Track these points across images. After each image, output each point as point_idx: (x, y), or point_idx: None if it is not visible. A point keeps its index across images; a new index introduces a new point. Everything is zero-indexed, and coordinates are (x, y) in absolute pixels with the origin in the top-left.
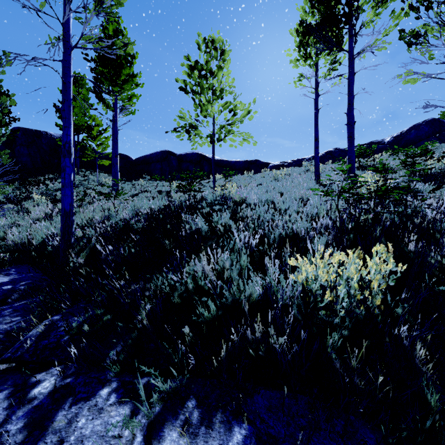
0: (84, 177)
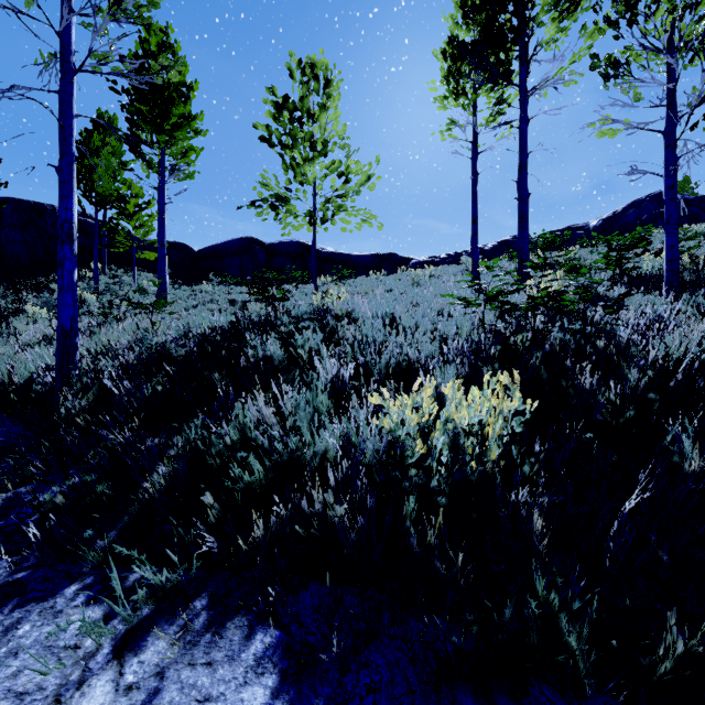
0: (114, 279)
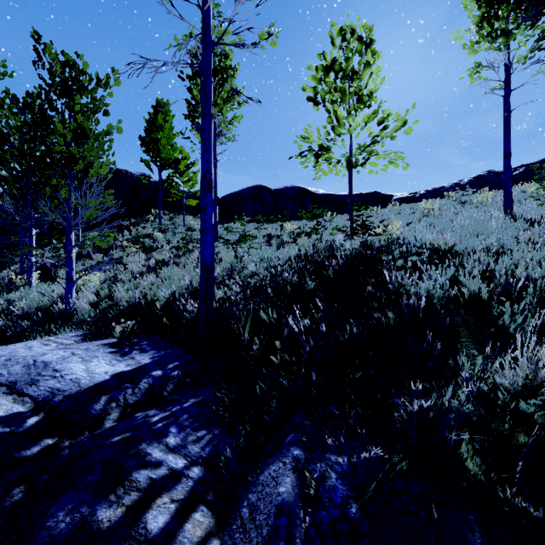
0: (170, 221)
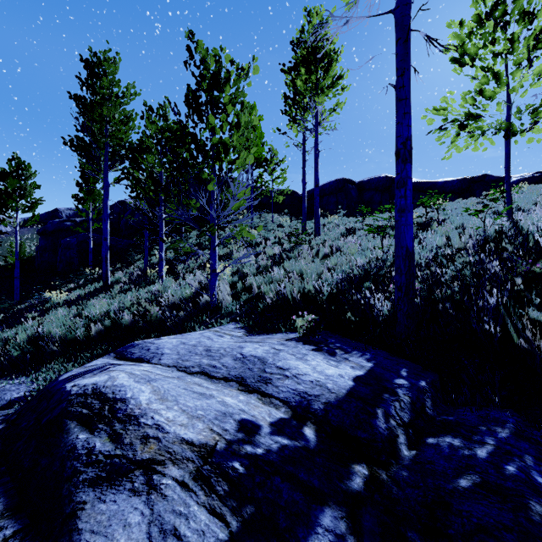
0: (260, 218)
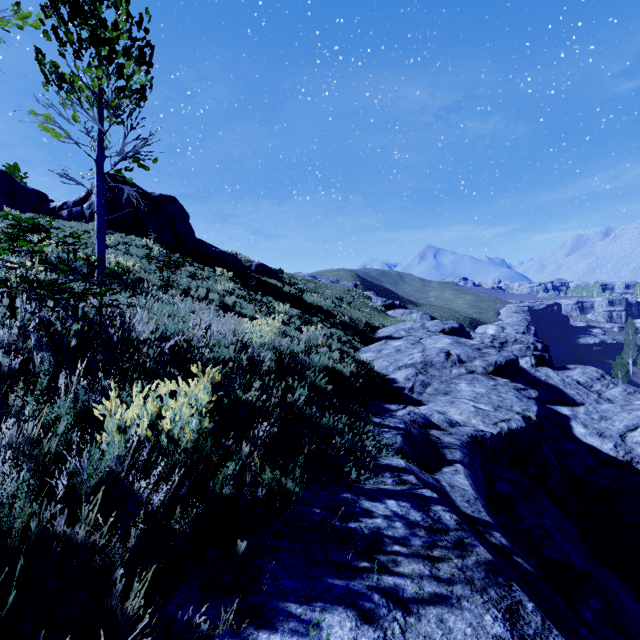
0: None
